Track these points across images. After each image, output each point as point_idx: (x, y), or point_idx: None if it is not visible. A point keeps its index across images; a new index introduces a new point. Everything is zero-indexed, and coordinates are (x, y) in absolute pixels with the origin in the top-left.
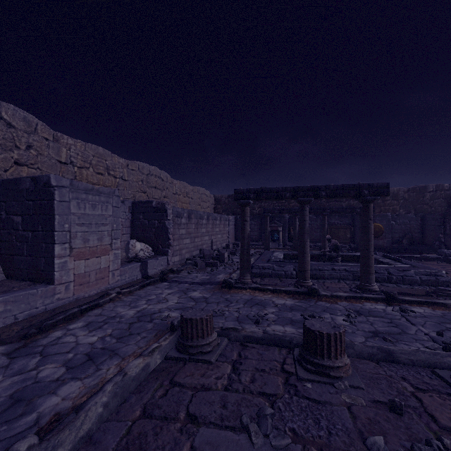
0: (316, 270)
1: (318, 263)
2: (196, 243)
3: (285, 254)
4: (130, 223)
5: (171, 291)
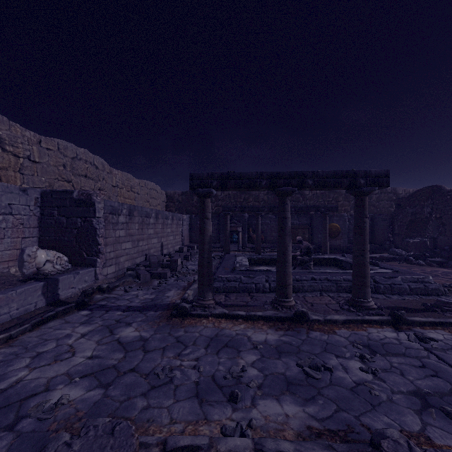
0: (293, 280)
1: (293, 270)
2: (141, 247)
3: (248, 259)
4: (38, 222)
5: (89, 328)
